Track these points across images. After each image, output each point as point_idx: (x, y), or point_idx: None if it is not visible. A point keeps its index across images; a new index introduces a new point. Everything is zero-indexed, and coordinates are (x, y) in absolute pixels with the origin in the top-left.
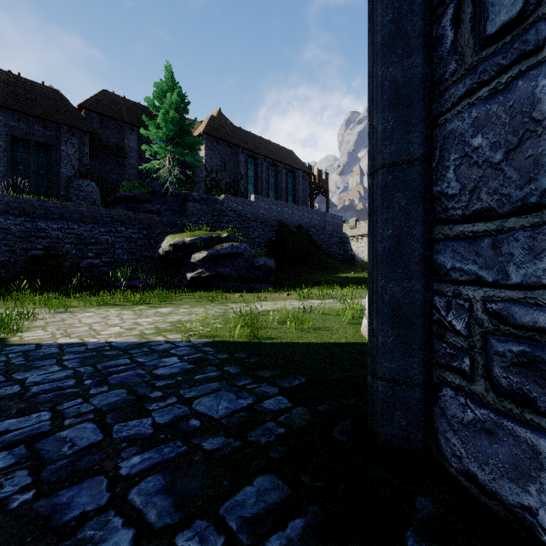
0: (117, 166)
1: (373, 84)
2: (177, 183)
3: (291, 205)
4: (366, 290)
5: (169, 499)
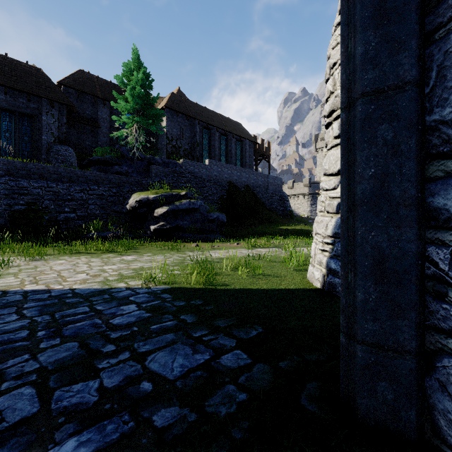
0: (91, 135)
1: (348, 5)
2: (143, 149)
3: (239, 168)
4: (305, 240)
5: None
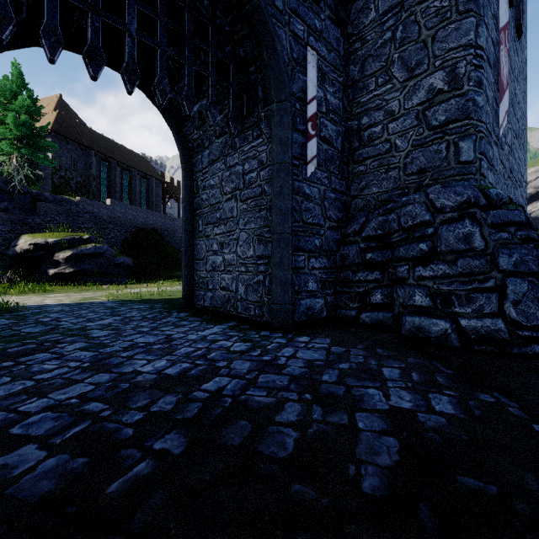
0: None
1: (183, 227)
2: (19, 178)
3: (146, 210)
4: None
5: (141, 311)
